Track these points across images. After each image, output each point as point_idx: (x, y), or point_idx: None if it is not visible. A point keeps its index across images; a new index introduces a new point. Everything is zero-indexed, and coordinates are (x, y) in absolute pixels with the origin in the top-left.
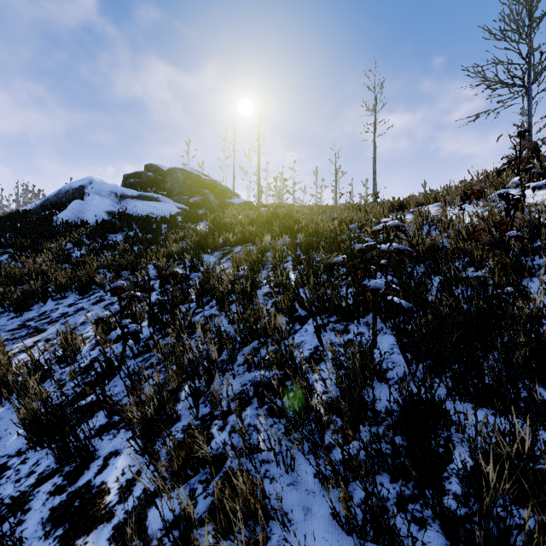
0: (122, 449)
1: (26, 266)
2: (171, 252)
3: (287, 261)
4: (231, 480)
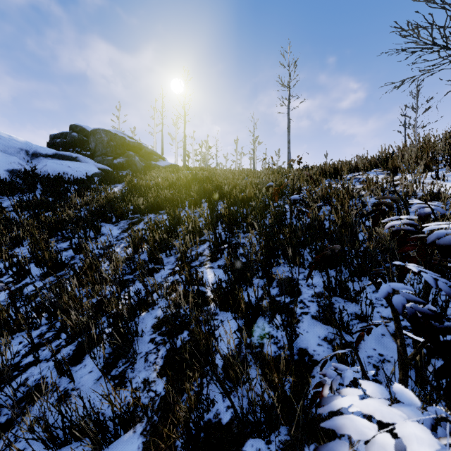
0: None
1: None
2: (62, 221)
3: (204, 241)
4: None
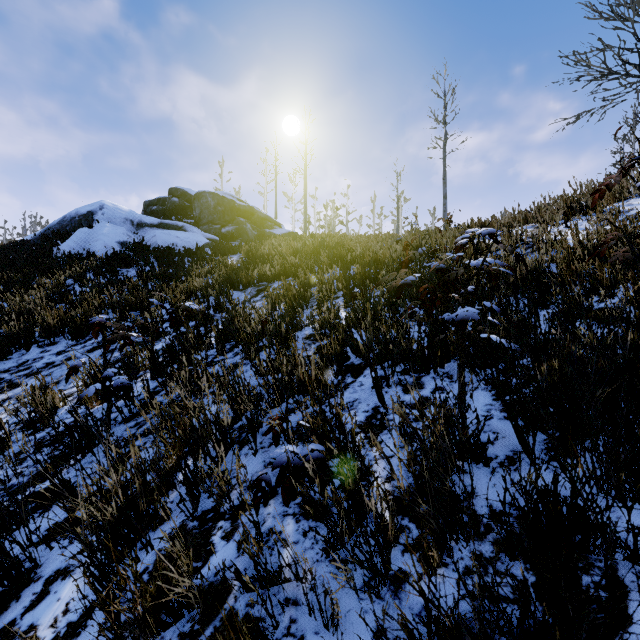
0: (76, 565)
1: (10, 305)
2: (192, 288)
3: (337, 297)
4: (231, 637)
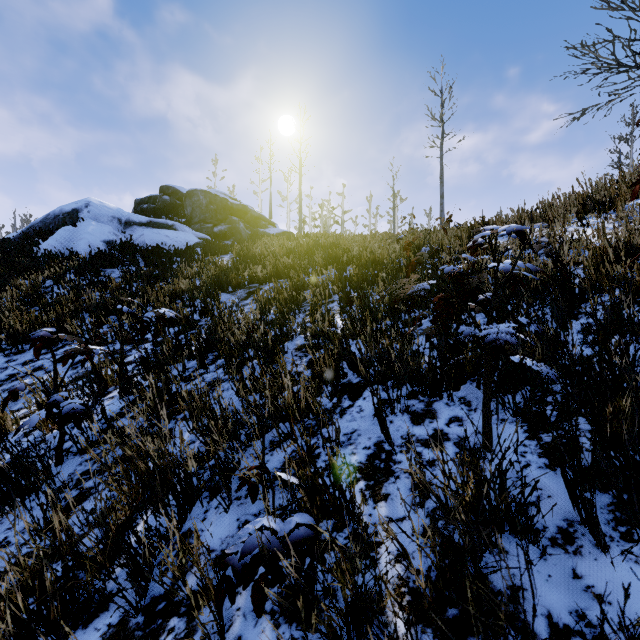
0: None
1: None
2: (178, 290)
3: (332, 301)
4: None
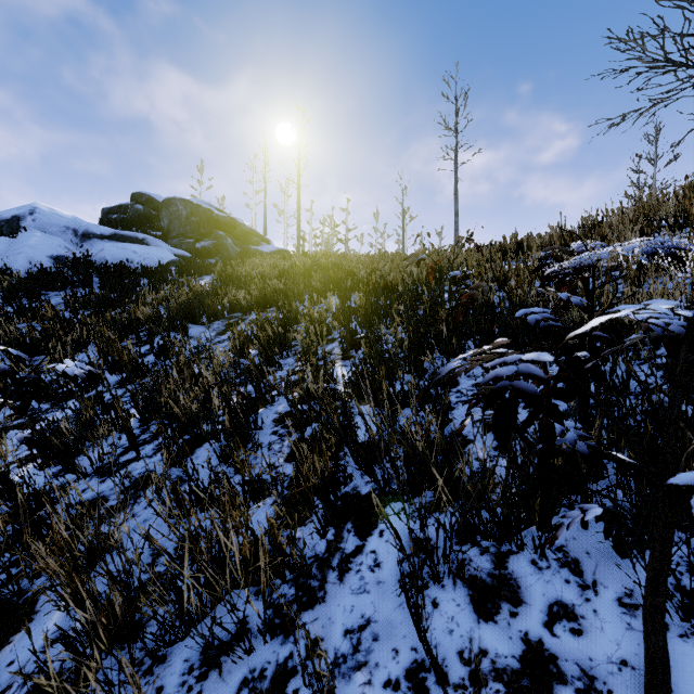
0: None
1: None
2: (135, 321)
3: (332, 340)
4: None
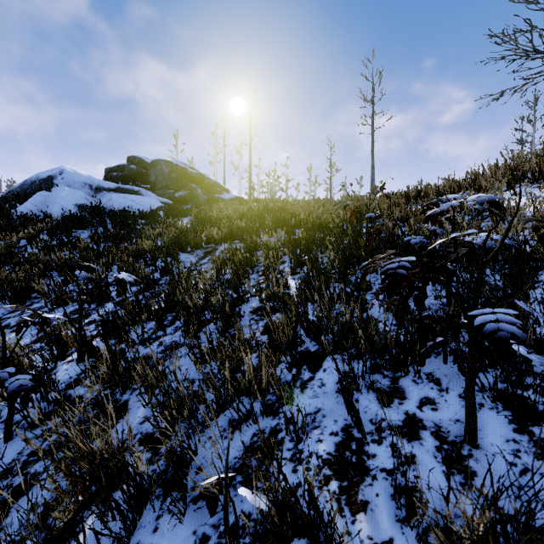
0: None
1: None
2: (141, 250)
3: (282, 262)
4: None
